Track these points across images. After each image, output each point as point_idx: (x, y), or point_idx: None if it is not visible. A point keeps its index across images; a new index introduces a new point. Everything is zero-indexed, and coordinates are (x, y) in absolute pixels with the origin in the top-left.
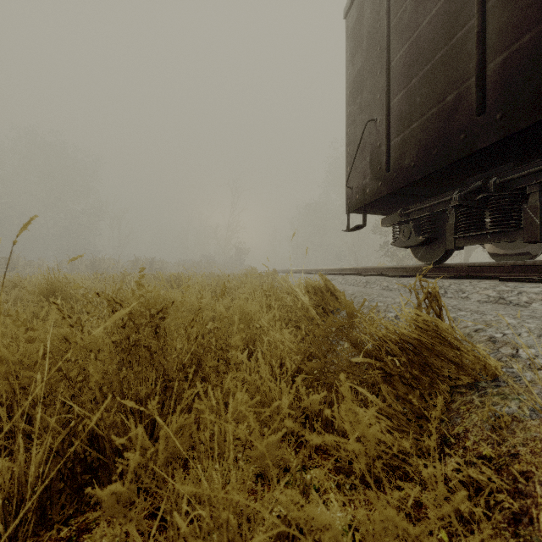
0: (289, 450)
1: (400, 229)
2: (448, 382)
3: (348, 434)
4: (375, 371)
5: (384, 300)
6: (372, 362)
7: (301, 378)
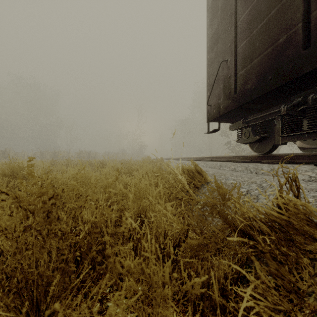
0: (171, 311)
1: (241, 131)
2: (308, 255)
3: (224, 306)
4: (249, 249)
5: (236, 178)
6: (245, 241)
7: (182, 249)
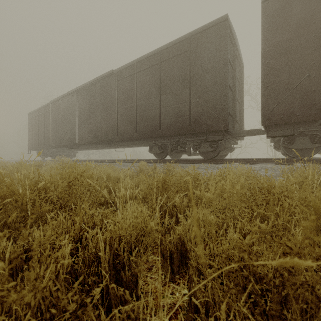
0: None
1: None
2: None
3: None
4: None
5: None
6: None
7: None
